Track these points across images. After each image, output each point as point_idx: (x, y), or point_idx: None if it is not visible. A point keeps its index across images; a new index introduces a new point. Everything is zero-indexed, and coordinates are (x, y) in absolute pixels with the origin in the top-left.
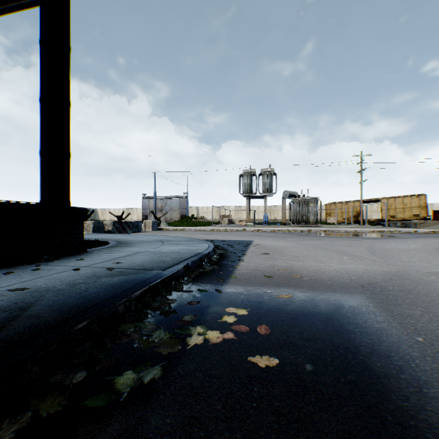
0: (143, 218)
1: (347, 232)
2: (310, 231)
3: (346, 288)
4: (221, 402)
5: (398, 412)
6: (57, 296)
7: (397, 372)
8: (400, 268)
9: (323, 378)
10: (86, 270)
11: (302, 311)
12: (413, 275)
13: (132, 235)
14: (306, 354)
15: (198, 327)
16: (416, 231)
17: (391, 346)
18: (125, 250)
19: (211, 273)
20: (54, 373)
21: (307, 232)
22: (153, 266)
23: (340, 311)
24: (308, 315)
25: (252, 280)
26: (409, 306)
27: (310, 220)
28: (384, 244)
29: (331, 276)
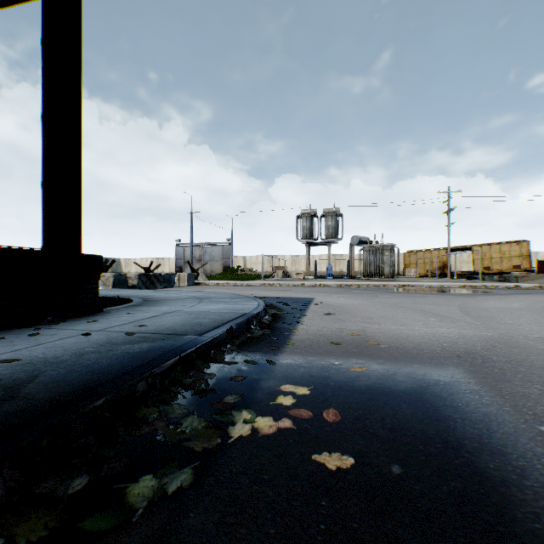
0: (177, 270)
1: (431, 288)
2: (385, 286)
3: (437, 358)
4: (276, 523)
5: (529, 539)
6: (56, 370)
7: (519, 477)
8: (504, 332)
9: (417, 486)
10: (100, 335)
11: (381, 389)
12: (522, 341)
13: (162, 291)
14: (392, 451)
15: (244, 412)
16: (518, 286)
17: (505, 438)
18: (152, 310)
19: (262, 339)
20: (43, 479)
21: (382, 287)
22: (187, 330)
23: (432, 390)
24: (390, 395)
25: (314, 348)
26: (523, 383)
27: (385, 272)
28: (479, 302)
29: (416, 342)
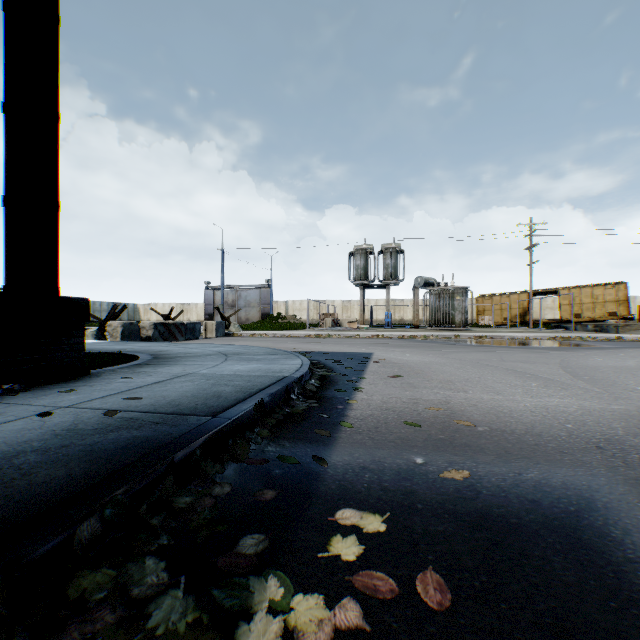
0: (206, 318)
1: (515, 340)
2: (457, 337)
3: (569, 452)
4: None
5: None
6: None
7: None
8: None
9: None
10: (64, 416)
11: (504, 518)
12: None
13: (182, 344)
14: None
15: (271, 580)
16: (621, 337)
17: None
18: (159, 372)
19: (306, 416)
20: None
21: (453, 339)
22: (197, 406)
23: (590, 520)
24: (523, 534)
25: (382, 433)
26: None
27: (456, 321)
28: (583, 359)
29: (527, 422)
